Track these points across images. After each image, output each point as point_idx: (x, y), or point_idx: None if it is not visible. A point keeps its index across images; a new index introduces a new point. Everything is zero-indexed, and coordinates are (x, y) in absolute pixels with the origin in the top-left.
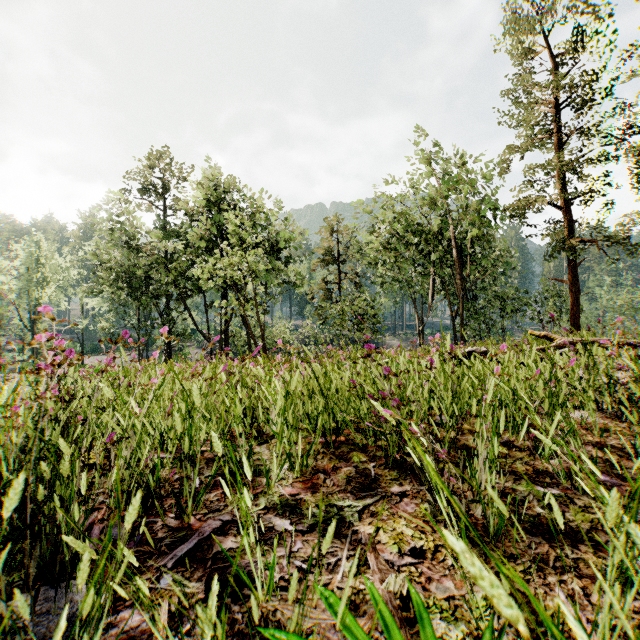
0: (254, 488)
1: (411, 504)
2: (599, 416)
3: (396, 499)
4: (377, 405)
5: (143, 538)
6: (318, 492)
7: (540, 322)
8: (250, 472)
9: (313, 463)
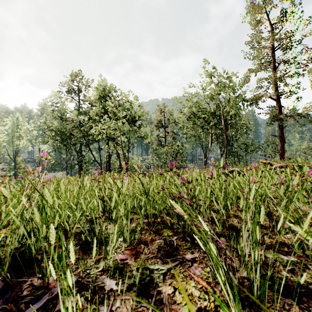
0: (99, 254)
1: (198, 268)
2: (307, 206)
3: (189, 264)
4: (173, 204)
5: (11, 296)
6: (139, 258)
7: (264, 156)
8: (74, 256)
9: (139, 236)
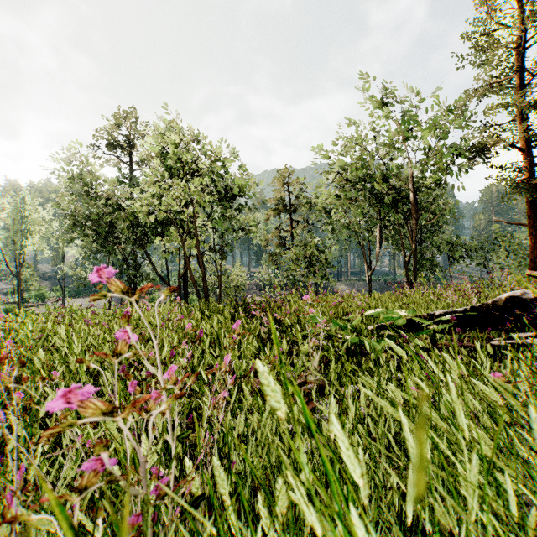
0: None
1: None
2: None
3: None
4: None
5: None
6: None
7: (485, 267)
8: None
9: None
